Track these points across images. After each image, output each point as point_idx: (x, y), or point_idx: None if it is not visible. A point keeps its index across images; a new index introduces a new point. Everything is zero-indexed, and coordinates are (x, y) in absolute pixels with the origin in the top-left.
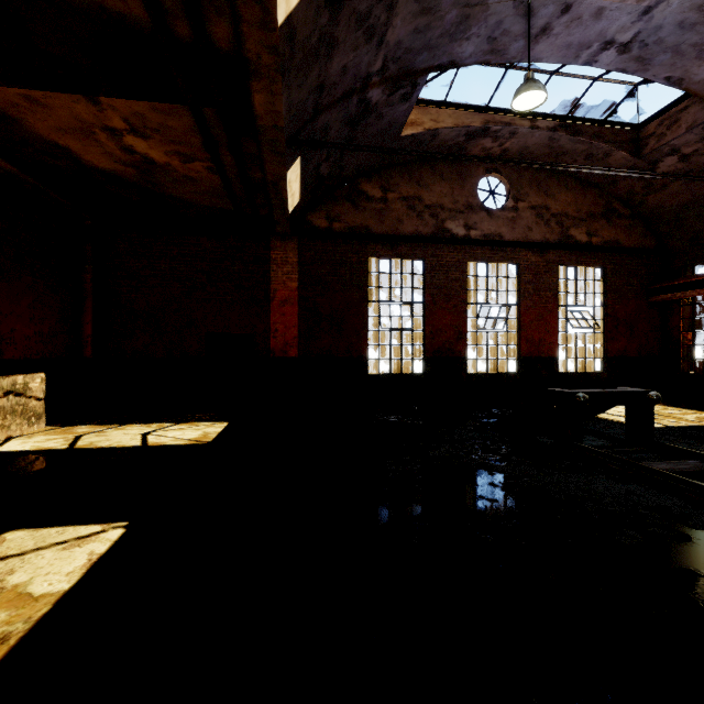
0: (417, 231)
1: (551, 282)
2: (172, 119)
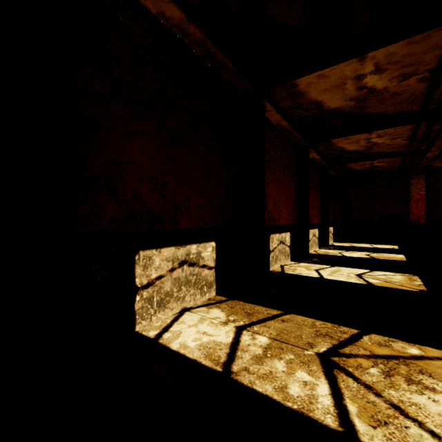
0: None
1: None
2: (393, 159)
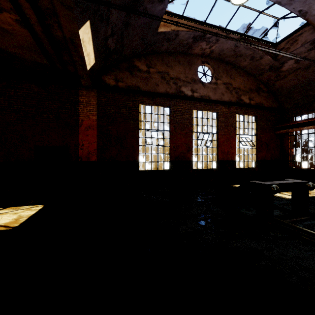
0: (166, 91)
1: (233, 122)
2: None
